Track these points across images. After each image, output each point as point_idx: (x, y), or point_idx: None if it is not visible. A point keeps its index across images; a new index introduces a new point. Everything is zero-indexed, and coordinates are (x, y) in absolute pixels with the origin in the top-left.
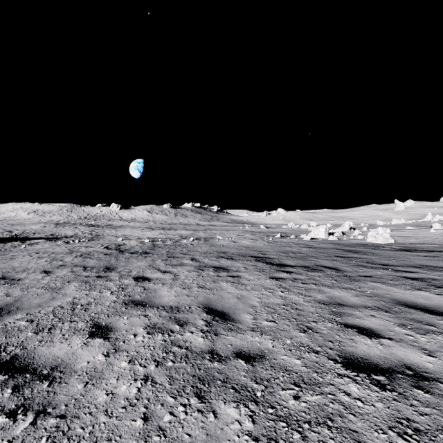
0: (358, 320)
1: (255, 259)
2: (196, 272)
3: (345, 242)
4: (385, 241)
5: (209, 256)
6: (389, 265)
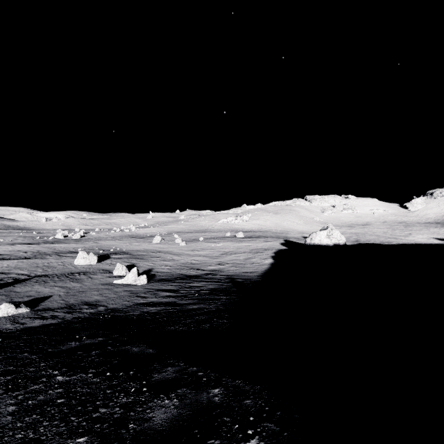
0: (32, 246)
1: (20, 244)
2: (3, 246)
3: (64, 239)
4: (78, 237)
5: (3, 244)
6: (56, 242)
